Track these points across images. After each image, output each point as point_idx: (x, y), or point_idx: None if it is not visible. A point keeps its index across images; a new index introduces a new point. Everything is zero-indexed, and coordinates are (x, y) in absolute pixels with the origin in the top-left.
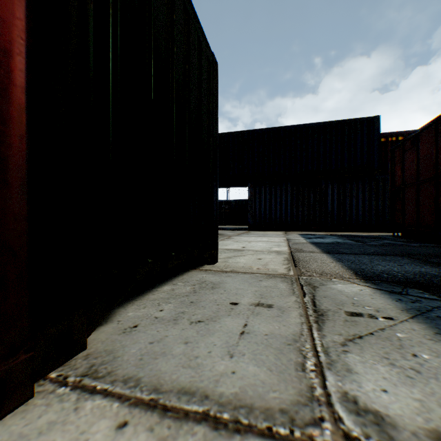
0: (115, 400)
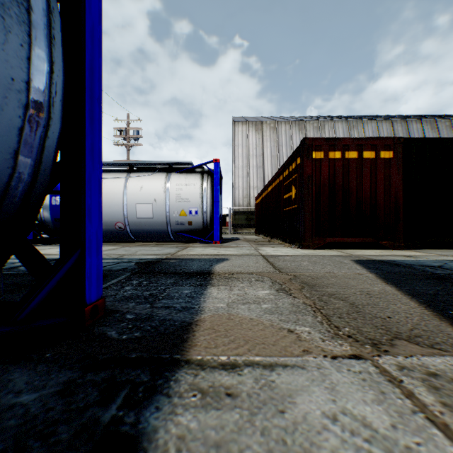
0: (413, 251)
